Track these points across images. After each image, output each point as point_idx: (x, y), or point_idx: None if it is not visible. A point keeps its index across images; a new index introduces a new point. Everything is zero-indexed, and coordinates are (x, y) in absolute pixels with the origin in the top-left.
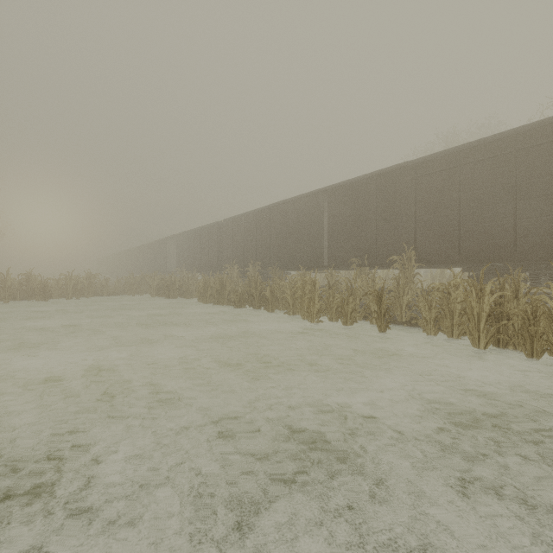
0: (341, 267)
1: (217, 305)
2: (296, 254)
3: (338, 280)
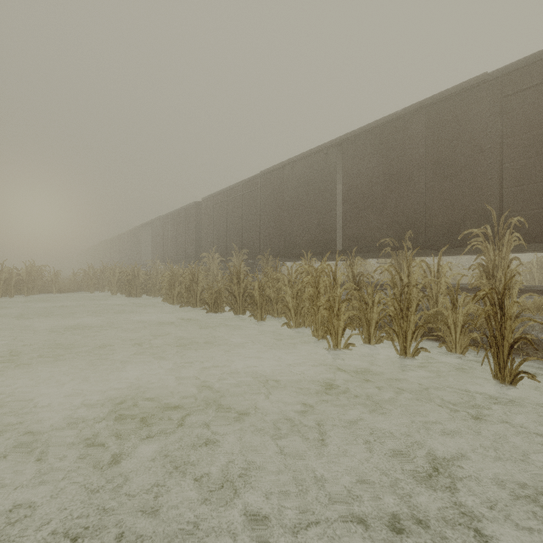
0: (359, 254)
1: (186, 307)
2: (296, 236)
3: (375, 270)
